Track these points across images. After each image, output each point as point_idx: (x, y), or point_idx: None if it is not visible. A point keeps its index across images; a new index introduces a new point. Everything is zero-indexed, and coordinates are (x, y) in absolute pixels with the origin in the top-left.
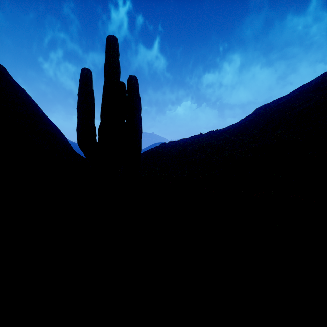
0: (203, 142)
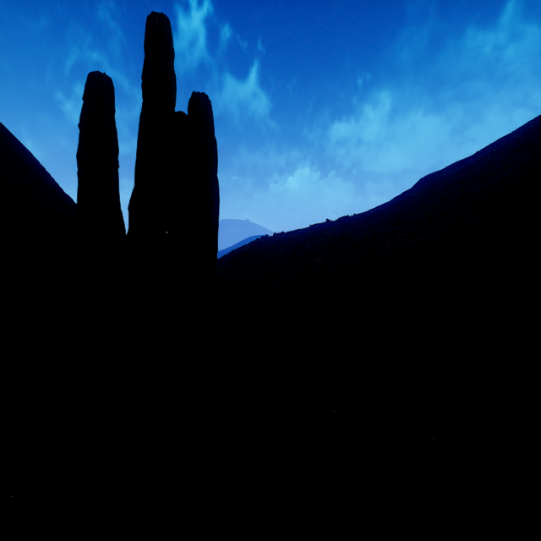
0: (331, 235)
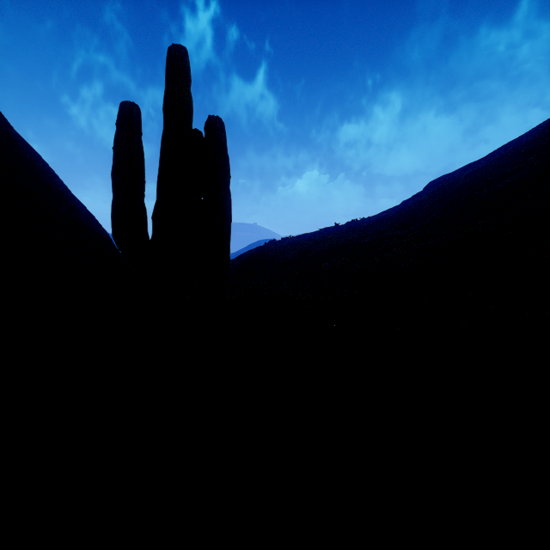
0: (339, 239)
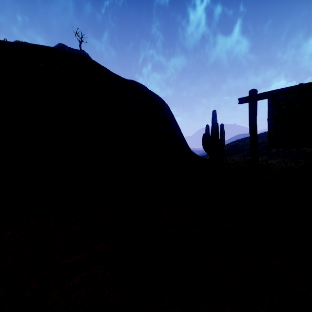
0: None
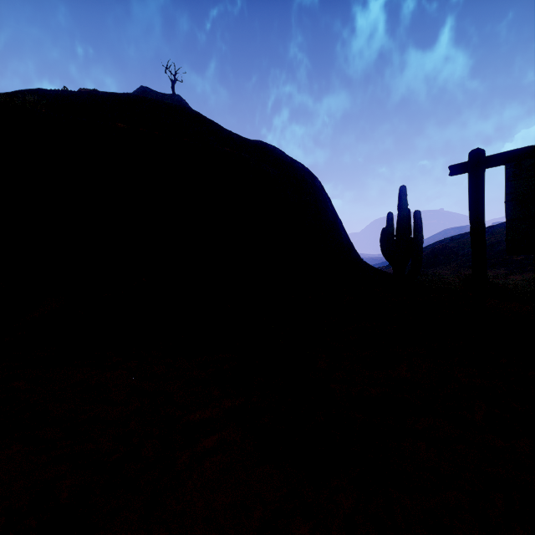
0: None
